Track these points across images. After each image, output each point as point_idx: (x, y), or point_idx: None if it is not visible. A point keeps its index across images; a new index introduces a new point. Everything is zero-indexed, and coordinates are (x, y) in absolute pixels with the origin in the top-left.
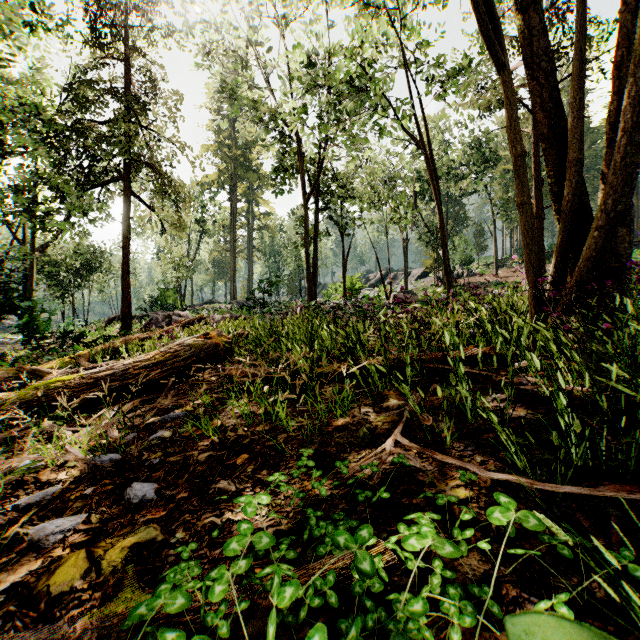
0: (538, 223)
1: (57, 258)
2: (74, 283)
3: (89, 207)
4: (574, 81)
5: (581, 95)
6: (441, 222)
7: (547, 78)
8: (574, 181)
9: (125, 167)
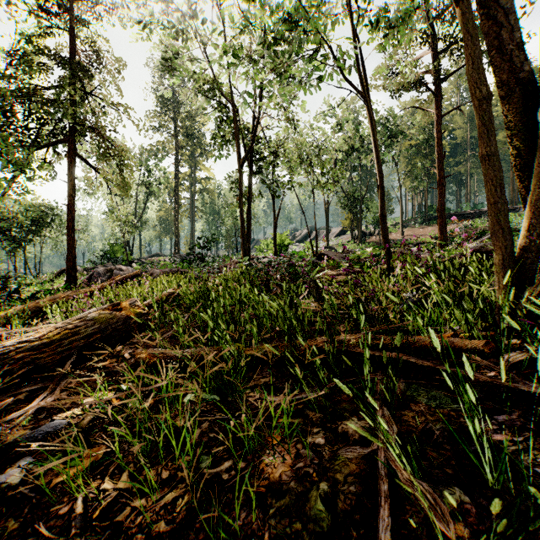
0: (440, 190)
1: (9, 215)
2: (26, 238)
3: (27, 165)
4: None
5: None
6: (380, 180)
7: (507, 16)
8: None
9: (70, 130)
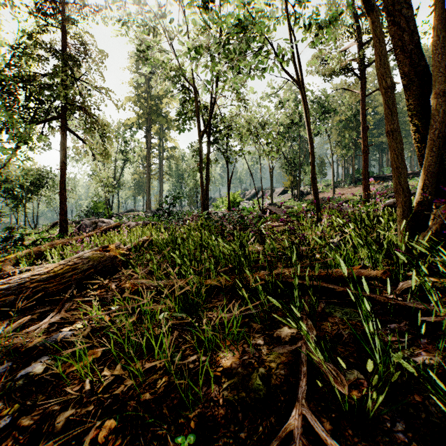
0: (364, 156)
1: (12, 177)
2: (26, 196)
3: (29, 137)
4: (439, 20)
5: (445, 33)
6: (311, 150)
7: (408, 23)
8: (441, 110)
9: (62, 109)
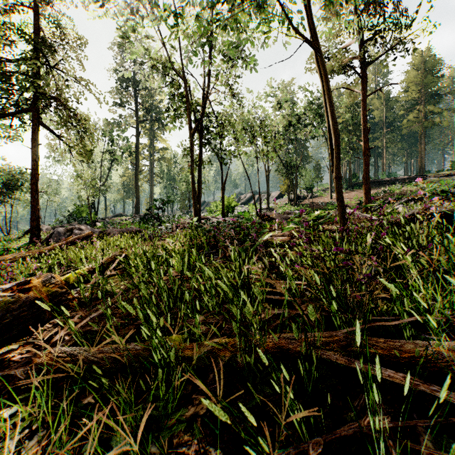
0: (365, 159)
1: None
2: None
3: None
4: None
5: None
6: (337, 138)
7: None
8: None
9: (34, 100)
